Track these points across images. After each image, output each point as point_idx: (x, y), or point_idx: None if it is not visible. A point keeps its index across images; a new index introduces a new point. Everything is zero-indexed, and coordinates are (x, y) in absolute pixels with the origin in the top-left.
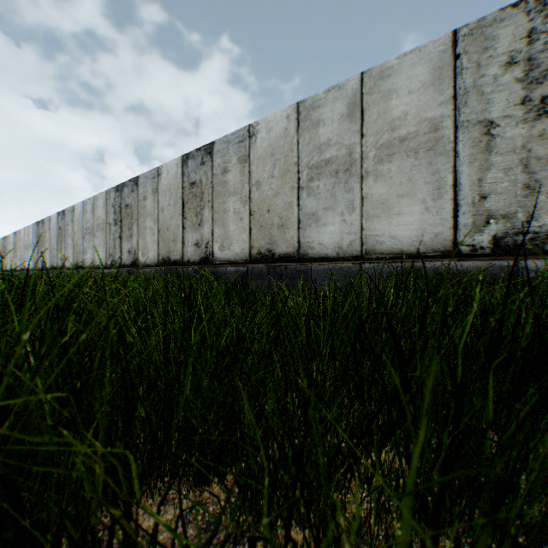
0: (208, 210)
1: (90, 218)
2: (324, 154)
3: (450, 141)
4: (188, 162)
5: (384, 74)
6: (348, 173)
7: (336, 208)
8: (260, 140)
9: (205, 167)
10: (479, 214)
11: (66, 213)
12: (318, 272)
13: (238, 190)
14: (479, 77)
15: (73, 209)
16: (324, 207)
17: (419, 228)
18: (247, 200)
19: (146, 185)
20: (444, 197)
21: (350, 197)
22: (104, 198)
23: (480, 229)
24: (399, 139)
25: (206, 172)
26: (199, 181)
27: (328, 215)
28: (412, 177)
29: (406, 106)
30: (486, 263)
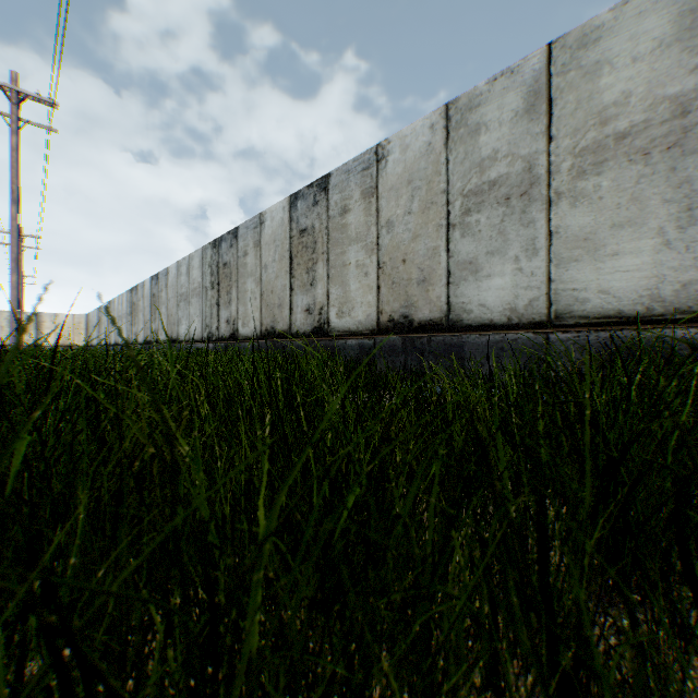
0: (322, 264)
1: (184, 282)
2: (488, 173)
3: None
4: (297, 203)
5: (588, 39)
6: (527, 198)
7: (507, 251)
8: (392, 164)
9: (318, 208)
10: None
11: (159, 277)
12: (479, 346)
13: (362, 235)
14: None
15: (166, 272)
16: (488, 251)
17: (651, 275)
18: (373, 248)
19: (247, 237)
20: None
21: (529, 233)
22: (200, 256)
23: None
24: (614, 137)
25: (320, 214)
26: (311, 226)
27: (493, 262)
28: (638, 195)
29: (627, 83)
30: None
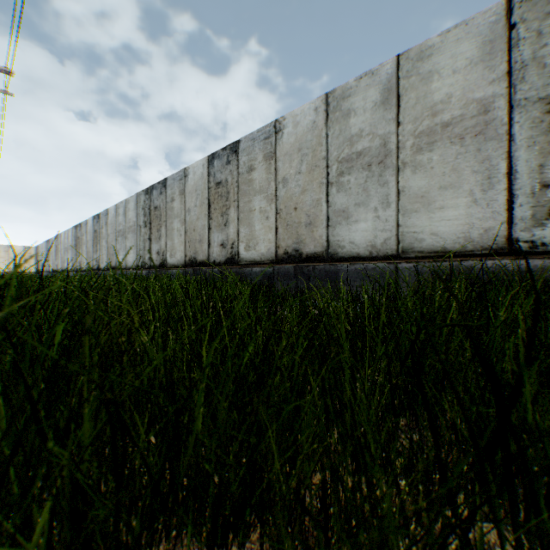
0: (234, 209)
1: (122, 221)
2: (356, 146)
3: (504, 123)
4: (214, 162)
5: (424, 55)
6: (383, 165)
7: (369, 204)
8: (287, 136)
9: (230, 166)
10: (540, 205)
11: (100, 217)
12: (349, 273)
13: (264, 188)
14: (539, 47)
15: (106, 212)
16: (356, 203)
17: (465, 223)
18: (273, 198)
19: (174, 187)
20: (496, 187)
21: (385, 191)
22: (135, 201)
23: (541, 222)
24: (441, 125)
25: (232, 171)
26: (225, 180)
27: (360, 211)
28: (456, 166)
29: (449, 88)
30: (549, 261)
